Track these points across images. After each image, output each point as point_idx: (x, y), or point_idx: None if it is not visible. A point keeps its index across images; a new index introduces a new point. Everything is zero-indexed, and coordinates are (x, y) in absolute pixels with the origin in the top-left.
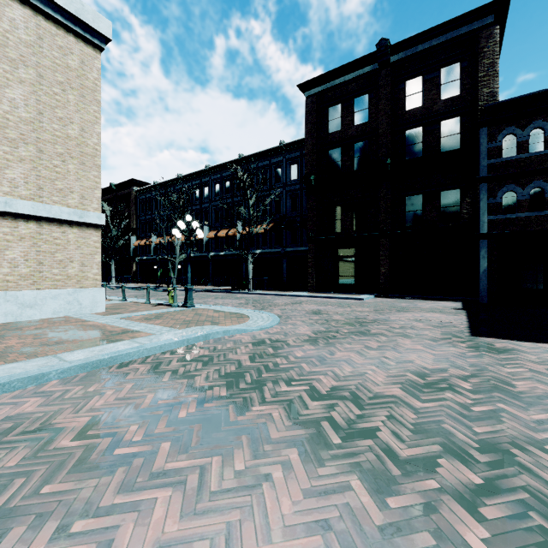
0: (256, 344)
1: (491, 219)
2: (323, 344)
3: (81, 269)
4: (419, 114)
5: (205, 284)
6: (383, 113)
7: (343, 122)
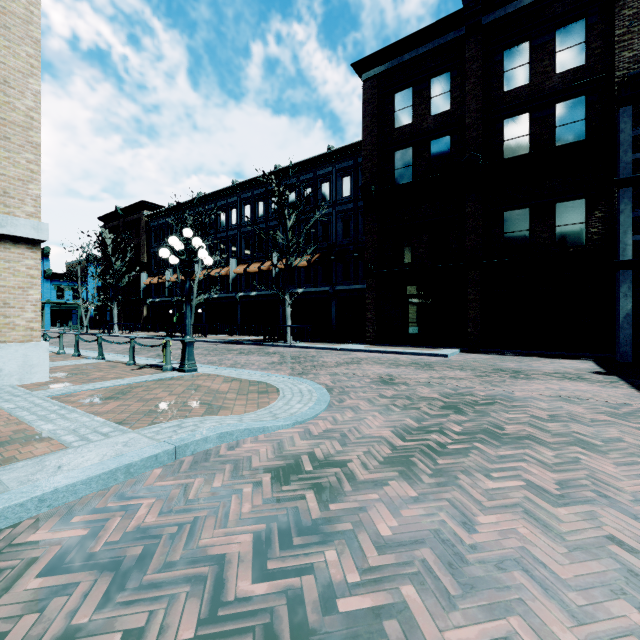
0: (280, 476)
1: (638, 240)
2: (429, 476)
3: (2, 311)
4: (524, 95)
5: (231, 333)
6: (472, 96)
7: (415, 112)
